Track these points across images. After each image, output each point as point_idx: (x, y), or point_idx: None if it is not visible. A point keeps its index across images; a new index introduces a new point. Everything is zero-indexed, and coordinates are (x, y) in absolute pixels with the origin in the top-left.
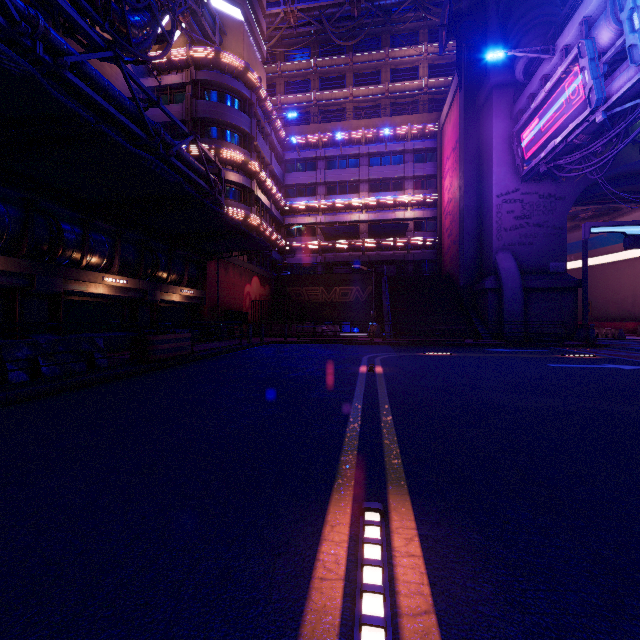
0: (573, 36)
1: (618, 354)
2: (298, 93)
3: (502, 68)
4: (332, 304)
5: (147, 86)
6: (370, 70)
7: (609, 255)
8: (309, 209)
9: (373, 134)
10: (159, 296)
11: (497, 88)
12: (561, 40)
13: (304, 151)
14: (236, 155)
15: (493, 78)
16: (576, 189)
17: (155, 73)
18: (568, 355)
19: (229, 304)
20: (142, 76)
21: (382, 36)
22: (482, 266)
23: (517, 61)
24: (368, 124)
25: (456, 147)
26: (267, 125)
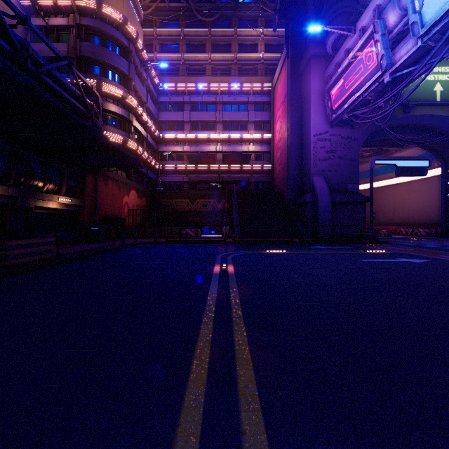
0: (368, 20)
1: (399, 249)
2: (170, 53)
3: (317, 44)
4: (195, 212)
5: (35, 24)
6: (224, 42)
7: (379, 182)
8: (178, 140)
9: (226, 88)
10: (33, 203)
11: (314, 58)
12: (360, 22)
13: (174, 96)
14: (116, 90)
15: (311, 50)
16: (365, 134)
17: (42, 13)
18: (368, 251)
19: (108, 211)
20: (30, 15)
21: (232, 19)
22: (303, 186)
23: (328, 38)
24: (222, 80)
25: (284, 100)
26: (144, 71)
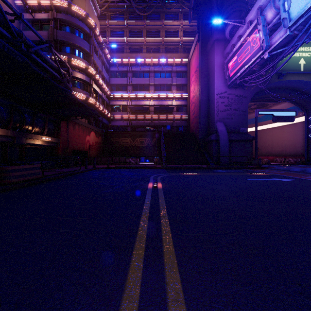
0: (254, 15)
1: (274, 172)
2: (118, 37)
3: (219, 31)
4: (135, 147)
5: (25, 18)
6: (155, 30)
7: (262, 126)
8: (123, 97)
9: (156, 61)
10: (25, 141)
11: (216, 41)
12: (248, 17)
13: (121, 67)
14: (81, 63)
15: (215, 36)
16: (251, 93)
17: (30, 10)
18: (253, 173)
19: (76, 146)
20: (22, 12)
21: (161, 13)
22: (209, 129)
23: (226, 28)
24: (154, 56)
25: (197, 70)
26: (100, 50)
